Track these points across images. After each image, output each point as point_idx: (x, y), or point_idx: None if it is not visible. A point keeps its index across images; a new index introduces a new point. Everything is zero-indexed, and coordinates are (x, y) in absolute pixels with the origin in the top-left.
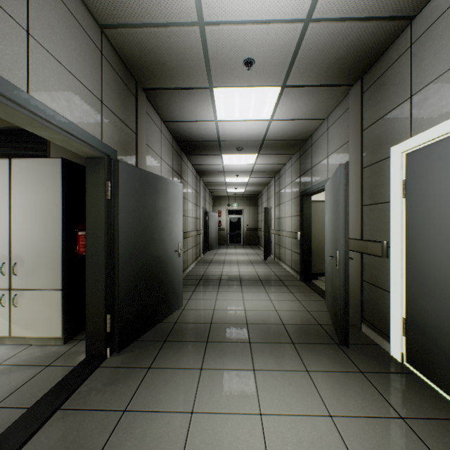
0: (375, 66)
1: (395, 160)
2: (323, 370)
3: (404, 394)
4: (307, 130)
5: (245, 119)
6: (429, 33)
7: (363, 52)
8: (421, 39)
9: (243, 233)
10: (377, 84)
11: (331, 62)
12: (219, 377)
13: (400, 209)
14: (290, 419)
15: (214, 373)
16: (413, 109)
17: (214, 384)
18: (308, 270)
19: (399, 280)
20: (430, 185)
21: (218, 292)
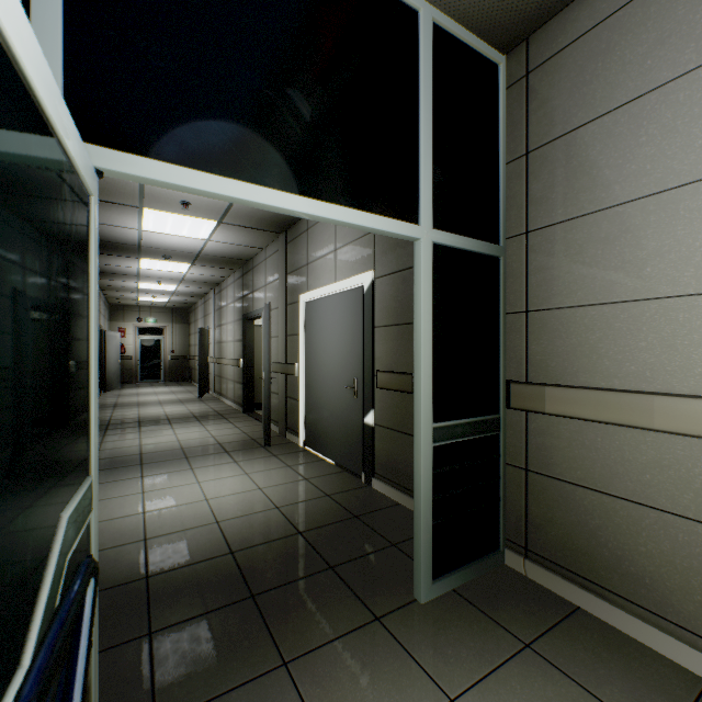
0: (293, 228)
1: (301, 305)
2: (248, 459)
3: (296, 458)
4: (248, 253)
5: (179, 235)
6: (314, 229)
7: (282, 219)
8: (311, 230)
9: (166, 364)
10: (294, 243)
11: (260, 218)
12: (162, 477)
13: (303, 340)
14: (220, 480)
15: (156, 476)
16: (309, 273)
17: (158, 480)
18: (251, 400)
19: (303, 390)
20: (314, 326)
21: (141, 432)
